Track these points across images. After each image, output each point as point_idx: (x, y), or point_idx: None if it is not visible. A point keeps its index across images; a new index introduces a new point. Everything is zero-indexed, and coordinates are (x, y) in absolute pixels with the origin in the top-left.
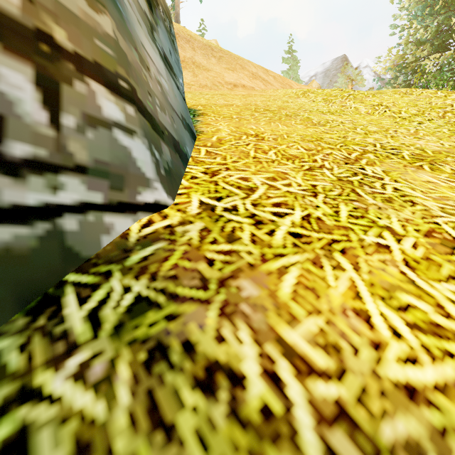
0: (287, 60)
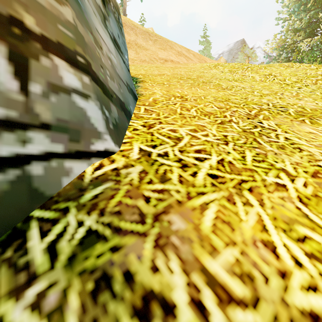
0: (202, 43)
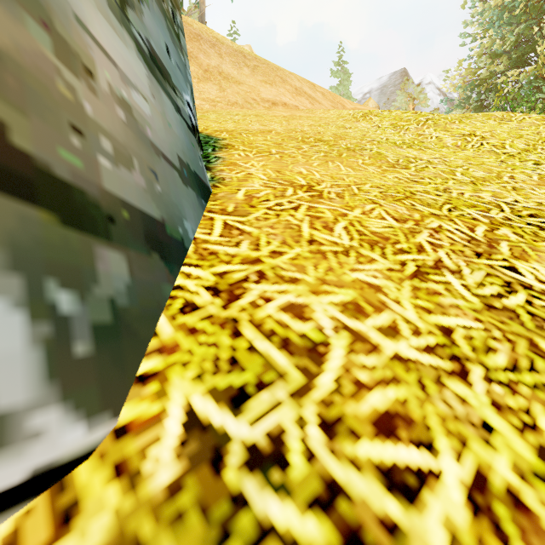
0: (337, 73)
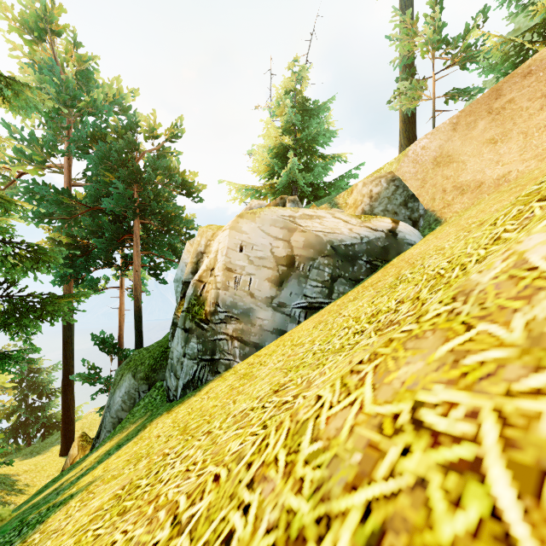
0: None
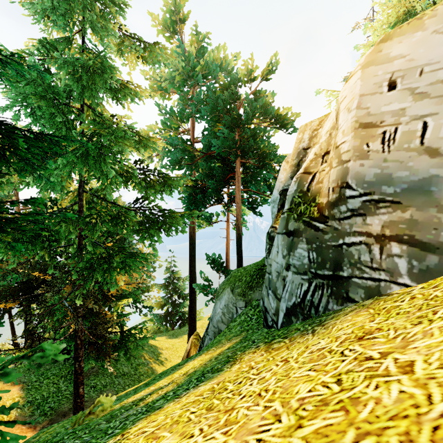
0: None
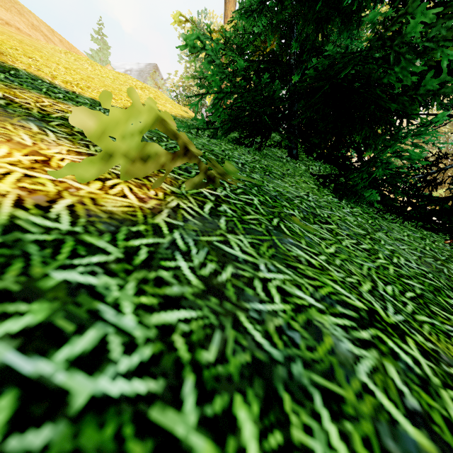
0: (97, 41)
